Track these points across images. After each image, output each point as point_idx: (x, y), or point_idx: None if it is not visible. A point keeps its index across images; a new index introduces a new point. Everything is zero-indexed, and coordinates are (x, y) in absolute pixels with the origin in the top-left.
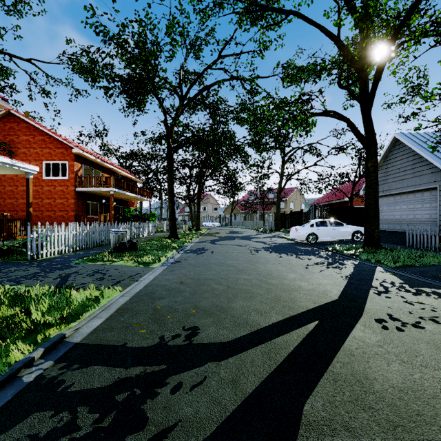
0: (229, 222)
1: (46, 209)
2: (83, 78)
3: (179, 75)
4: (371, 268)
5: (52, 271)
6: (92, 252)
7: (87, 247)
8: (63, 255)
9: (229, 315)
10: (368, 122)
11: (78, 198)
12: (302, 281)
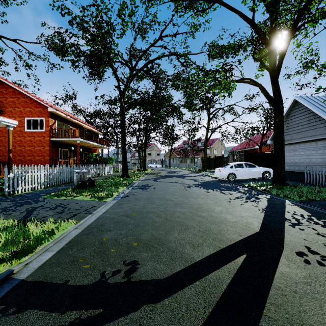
0: (168, 164)
1: (27, 154)
2: (56, 54)
3: (129, 52)
4: (281, 202)
5: (22, 205)
6: (59, 188)
7: (56, 184)
8: (36, 191)
9: (166, 248)
10: (276, 87)
11: (52, 146)
12: (227, 214)
